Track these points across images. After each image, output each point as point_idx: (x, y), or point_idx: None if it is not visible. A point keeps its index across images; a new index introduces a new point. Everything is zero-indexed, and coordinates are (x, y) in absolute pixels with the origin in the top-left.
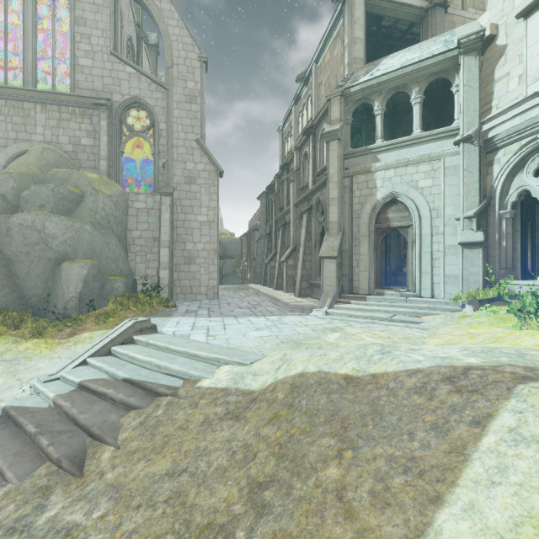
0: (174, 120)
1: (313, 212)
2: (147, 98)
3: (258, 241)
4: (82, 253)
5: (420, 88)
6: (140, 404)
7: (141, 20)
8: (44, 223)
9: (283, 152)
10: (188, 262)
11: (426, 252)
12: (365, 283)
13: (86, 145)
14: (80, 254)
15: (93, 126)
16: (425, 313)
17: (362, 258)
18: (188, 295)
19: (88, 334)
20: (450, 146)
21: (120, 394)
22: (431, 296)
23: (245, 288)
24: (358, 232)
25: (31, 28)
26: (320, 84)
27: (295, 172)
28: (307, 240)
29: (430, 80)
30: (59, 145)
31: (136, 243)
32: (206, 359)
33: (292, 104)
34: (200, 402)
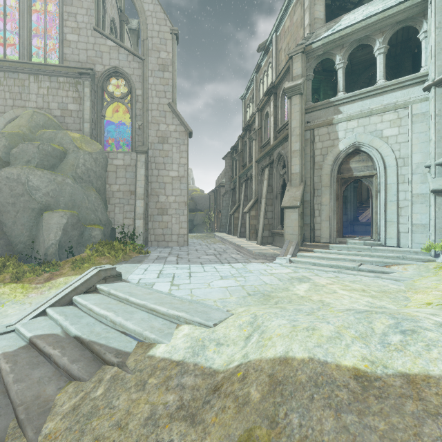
0: (149, 86)
1: (275, 166)
2: (125, 68)
3: (224, 195)
4: (64, 204)
5: (384, 38)
6: (81, 375)
7: (123, 6)
8: (28, 176)
9: (245, 117)
10: (161, 213)
11: (392, 201)
12: (327, 232)
13: (72, 110)
14: (62, 205)
15: (79, 93)
16: (394, 263)
17: (324, 208)
18: (161, 242)
19: (63, 279)
20: (417, 93)
21: (65, 358)
22: (397, 245)
23: (212, 236)
24: (319, 183)
25: (26, 9)
26: (280, 50)
27: (257, 131)
28: (269, 192)
29: (395, 29)
30: (49, 110)
31: (115, 196)
32: (165, 315)
33: (254, 73)
34: (149, 381)
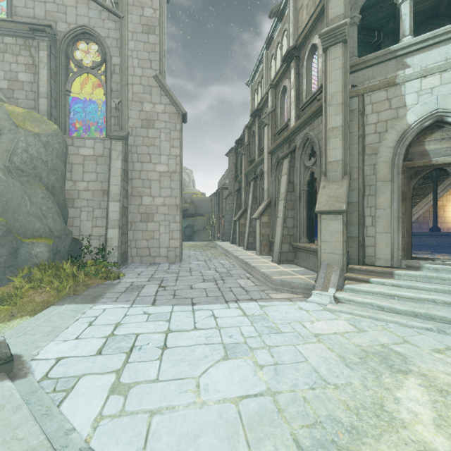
0: (129, 53)
1: (297, 155)
2: (98, 28)
3: (227, 198)
4: None
5: None
6: None
7: None
8: None
9: (252, 105)
10: (145, 219)
11: None
12: (387, 250)
13: (24, 81)
14: None
15: (33, 59)
16: None
17: (381, 214)
18: (145, 257)
19: None
20: None
21: None
22: None
23: (213, 246)
24: (373, 175)
25: None
26: (300, 9)
27: (270, 113)
28: (289, 191)
29: None
30: None
31: (81, 197)
32: None
33: (263, 48)
34: None
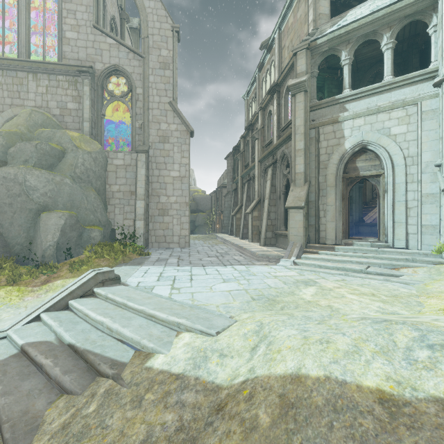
0: (150, 85)
1: (278, 166)
2: (126, 66)
3: (226, 196)
4: (62, 205)
5: (392, 32)
6: (74, 388)
7: (123, 4)
8: (25, 176)
9: (247, 116)
10: (162, 213)
11: (400, 201)
12: (333, 233)
13: (71, 109)
14: (60, 206)
15: (78, 92)
16: (404, 265)
17: (329, 209)
18: (162, 243)
19: (60, 282)
20: (426, 89)
21: (57, 368)
22: (406, 246)
23: (214, 237)
24: (325, 183)
25: (24, 6)
26: (283, 48)
27: (259, 130)
28: (272, 192)
29: (403, 23)
30: (48, 109)
31: (115, 197)
32: (165, 322)
33: (256, 71)
34: (146, 396)
